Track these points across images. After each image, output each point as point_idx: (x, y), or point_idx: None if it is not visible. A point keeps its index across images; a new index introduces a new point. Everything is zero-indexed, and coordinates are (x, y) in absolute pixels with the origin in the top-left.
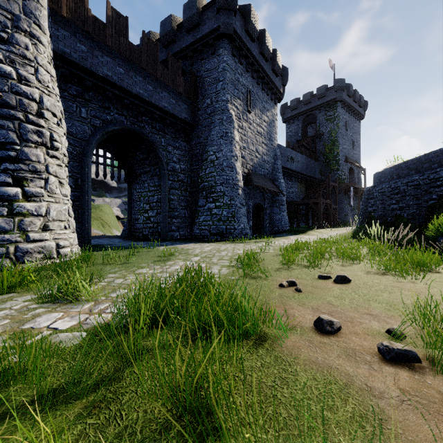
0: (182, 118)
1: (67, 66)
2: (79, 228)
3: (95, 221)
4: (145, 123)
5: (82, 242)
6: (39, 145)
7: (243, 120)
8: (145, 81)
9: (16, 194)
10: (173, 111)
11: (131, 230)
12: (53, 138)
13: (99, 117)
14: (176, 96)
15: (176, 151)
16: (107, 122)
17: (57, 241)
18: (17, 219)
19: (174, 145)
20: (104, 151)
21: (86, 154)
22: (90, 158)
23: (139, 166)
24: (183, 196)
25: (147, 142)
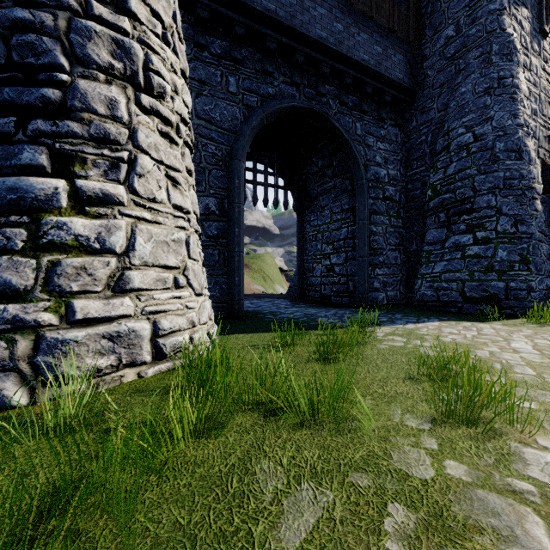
0: (393, 78)
1: (206, 0)
2: (225, 283)
3: (255, 274)
4: (329, 97)
5: (229, 308)
6: (116, 77)
7: (531, 53)
8: (329, 15)
9: (53, 196)
10: (377, 68)
11: (302, 286)
12: (150, 66)
13: (256, 90)
14: (383, 39)
15: (380, 144)
16: (268, 98)
17: (152, 318)
18: (47, 259)
19: (376, 133)
20: (264, 163)
21: (235, 155)
22: (241, 162)
23: (315, 182)
24: (393, 227)
25: (332, 130)
